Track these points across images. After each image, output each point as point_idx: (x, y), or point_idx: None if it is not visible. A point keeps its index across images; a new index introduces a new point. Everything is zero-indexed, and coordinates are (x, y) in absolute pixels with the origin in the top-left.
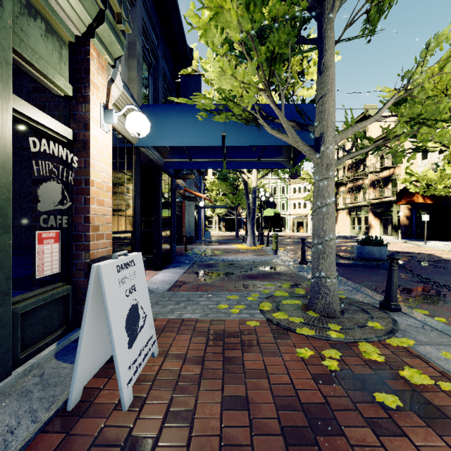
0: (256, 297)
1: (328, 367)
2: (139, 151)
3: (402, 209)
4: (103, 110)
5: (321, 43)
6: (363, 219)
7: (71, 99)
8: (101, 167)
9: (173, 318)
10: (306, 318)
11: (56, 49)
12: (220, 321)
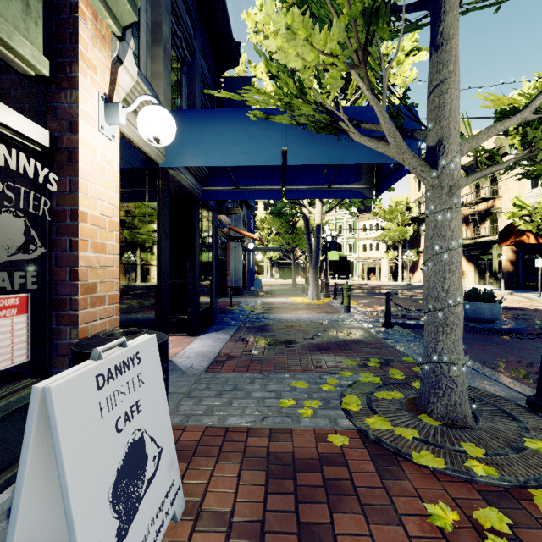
0: (334, 383)
1: None
2: (167, 174)
3: (505, 252)
4: (103, 104)
5: (438, 1)
6: None
7: (49, 82)
8: (101, 192)
9: (212, 424)
10: (420, 428)
11: None
12: (285, 432)
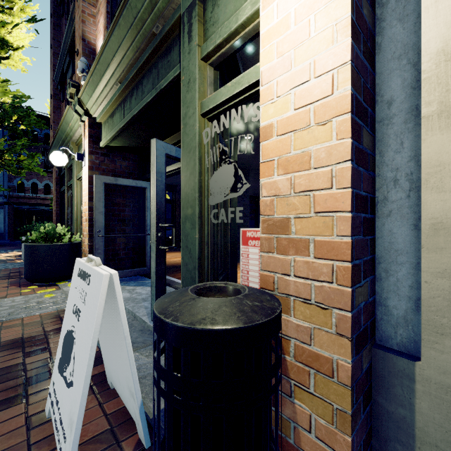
0: None
1: None
2: None
3: None
4: None
5: None
6: None
7: None
8: (299, 74)
9: None
10: None
11: None
12: None
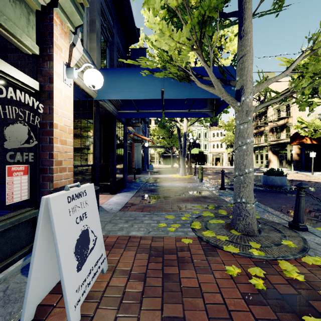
0: (188, 216)
1: (255, 286)
2: (98, 103)
3: (294, 148)
4: (65, 68)
5: (241, 13)
6: (265, 156)
7: (38, 57)
8: (64, 113)
9: (122, 235)
10: (230, 236)
11: (23, 14)
12: (160, 238)
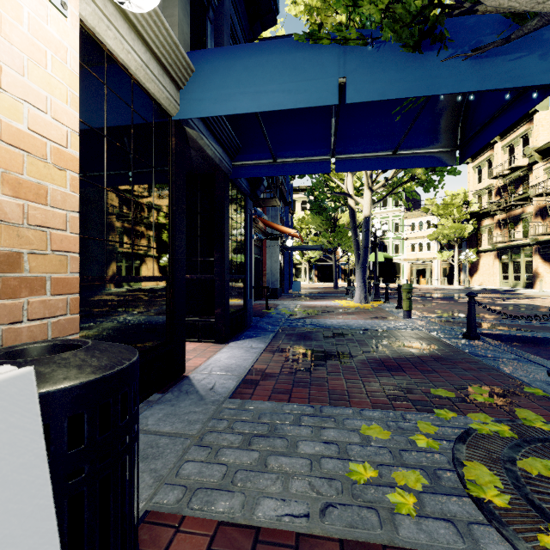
0: (432, 432)
1: None
2: (184, 132)
3: None
4: None
5: None
6: (524, 265)
7: None
8: (32, 92)
9: (230, 517)
10: None
11: None
12: None
